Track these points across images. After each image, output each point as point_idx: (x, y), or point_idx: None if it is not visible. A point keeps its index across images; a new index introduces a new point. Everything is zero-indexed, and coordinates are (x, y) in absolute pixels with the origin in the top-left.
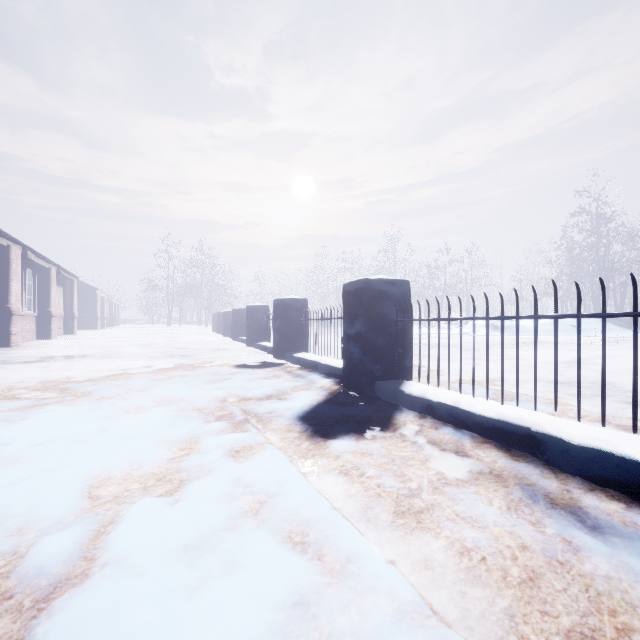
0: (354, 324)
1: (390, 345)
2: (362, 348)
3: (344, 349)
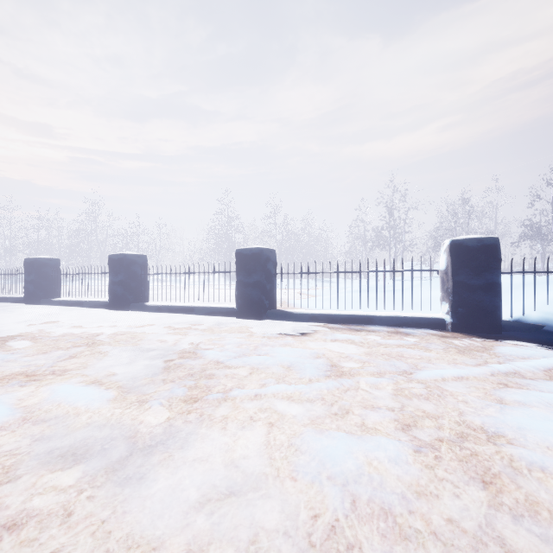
0: (30, 276)
1: (49, 284)
2: (34, 286)
3: (25, 287)
